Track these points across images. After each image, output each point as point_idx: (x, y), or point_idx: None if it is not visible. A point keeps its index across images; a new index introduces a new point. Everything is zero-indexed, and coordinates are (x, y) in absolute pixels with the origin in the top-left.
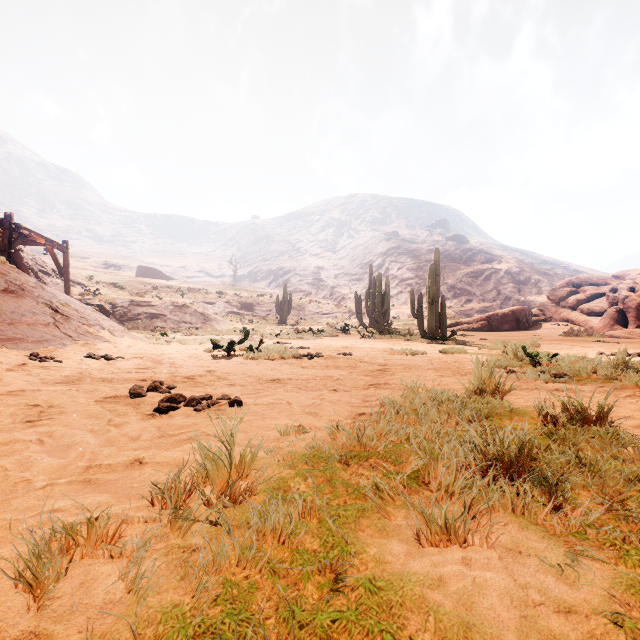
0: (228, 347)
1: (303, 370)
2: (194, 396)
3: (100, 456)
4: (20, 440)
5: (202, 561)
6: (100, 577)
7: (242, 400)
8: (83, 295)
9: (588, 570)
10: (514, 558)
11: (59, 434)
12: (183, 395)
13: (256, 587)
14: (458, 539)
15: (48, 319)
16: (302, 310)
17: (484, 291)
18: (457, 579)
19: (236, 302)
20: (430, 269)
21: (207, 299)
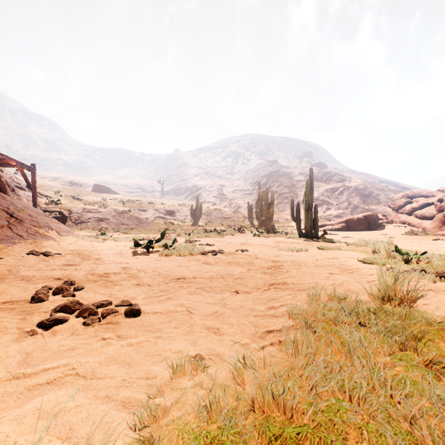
0: (146, 245)
1: (207, 267)
2: (88, 305)
3: None
4: None
5: None
6: None
7: (141, 307)
8: (48, 204)
9: None
10: None
11: None
12: (80, 302)
13: None
14: None
15: (3, 222)
16: (209, 215)
17: (339, 202)
18: None
19: (162, 210)
20: (306, 184)
21: (141, 207)
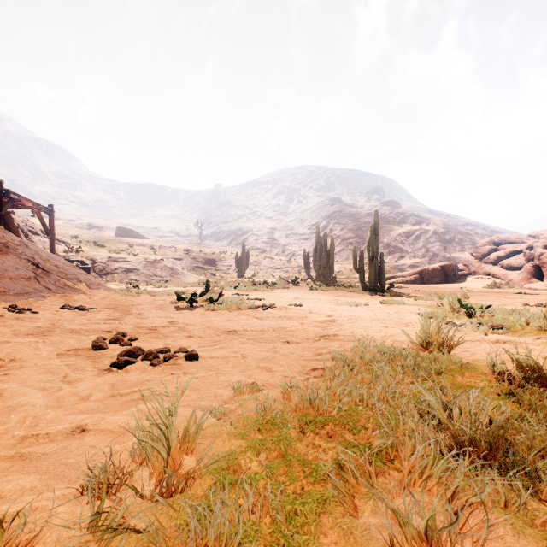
0: (190, 299)
1: (258, 321)
2: (151, 350)
3: (42, 421)
4: None
5: None
6: None
7: (198, 353)
8: (67, 252)
9: None
10: None
11: (9, 393)
12: (141, 348)
13: None
14: None
15: (29, 274)
16: (258, 265)
17: (415, 249)
18: None
19: (201, 258)
20: (370, 229)
21: (176, 256)
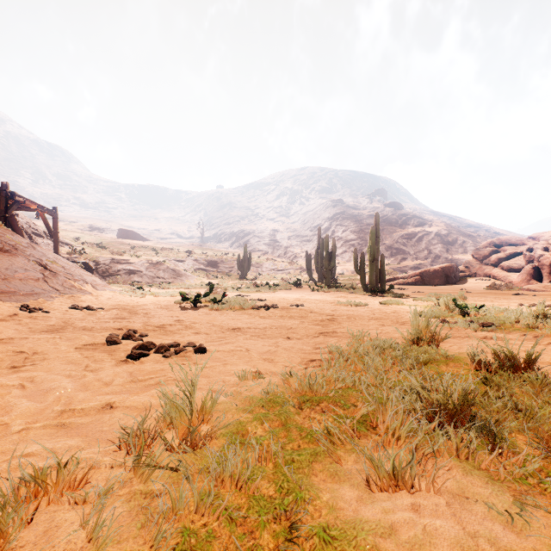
0: (195, 299)
1: (260, 320)
2: (163, 344)
3: (75, 400)
4: (4, 385)
5: (162, 509)
6: (63, 525)
7: (206, 347)
8: (70, 254)
9: (534, 518)
10: (461, 504)
11: (40, 379)
12: (153, 343)
13: (213, 536)
14: (406, 484)
15: (38, 275)
16: (260, 267)
17: (417, 250)
18: (408, 527)
19: (203, 260)
20: (371, 231)
21: (178, 257)
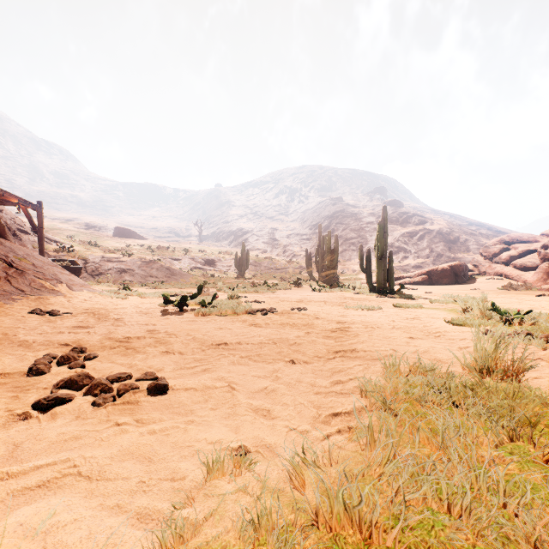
0: (179, 302)
1: (255, 330)
2: (99, 380)
3: None
4: None
5: None
6: None
7: (169, 381)
8: (58, 252)
9: None
10: None
11: None
12: (90, 375)
13: None
14: None
15: None
16: (258, 266)
17: (419, 249)
18: None
19: (200, 258)
20: (379, 226)
21: (174, 256)
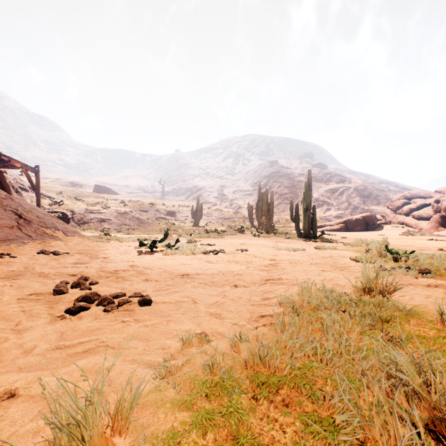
0: (151, 245)
1: (209, 265)
2: (106, 296)
3: None
4: None
5: None
6: None
7: (152, 298)
8: (51, 205)
9: None
10: None
11: None
12: (98, 293)
13: None
14: None
15: (13, 223)
16: (210, 216)
17: (339, 202)
18: None
19: (163, 210)
20: (305, 185)
21: (142, 208)
